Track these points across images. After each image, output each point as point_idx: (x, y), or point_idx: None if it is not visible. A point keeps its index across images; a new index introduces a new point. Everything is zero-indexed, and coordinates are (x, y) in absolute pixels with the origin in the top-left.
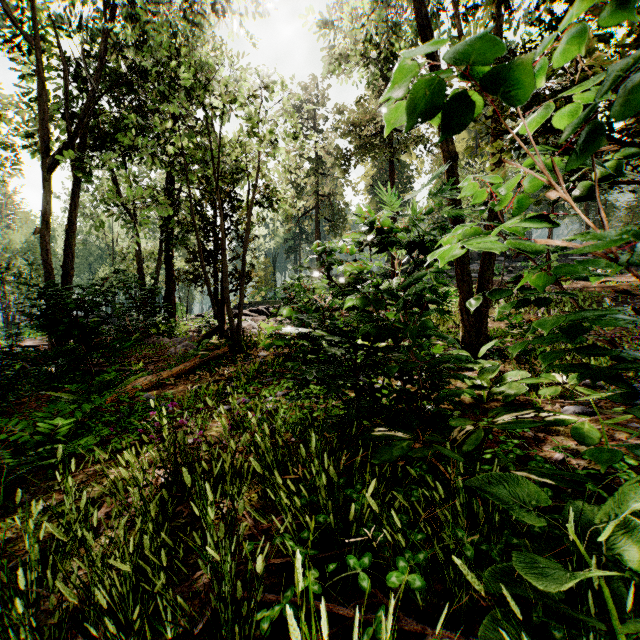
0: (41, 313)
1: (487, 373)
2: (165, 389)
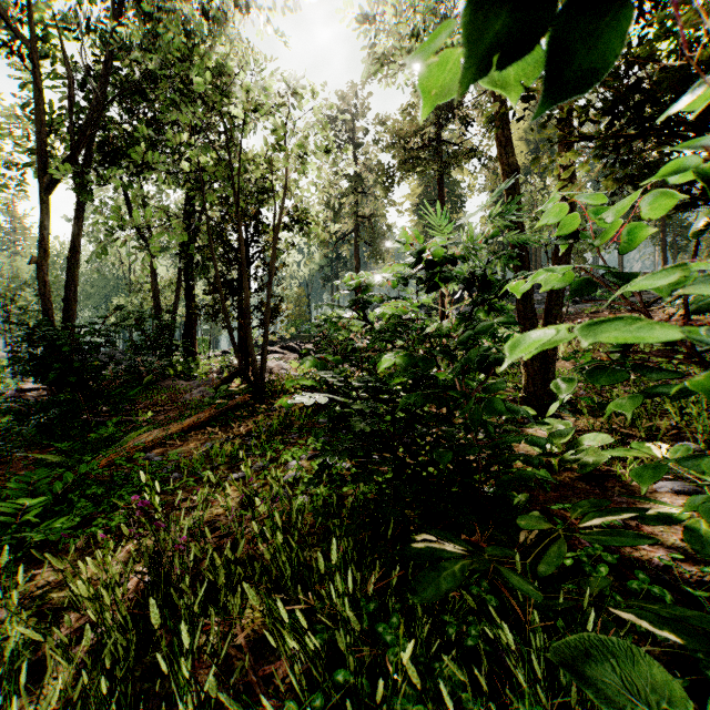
0: (31, 356)
1: (559, 437)
2: (173, 446)
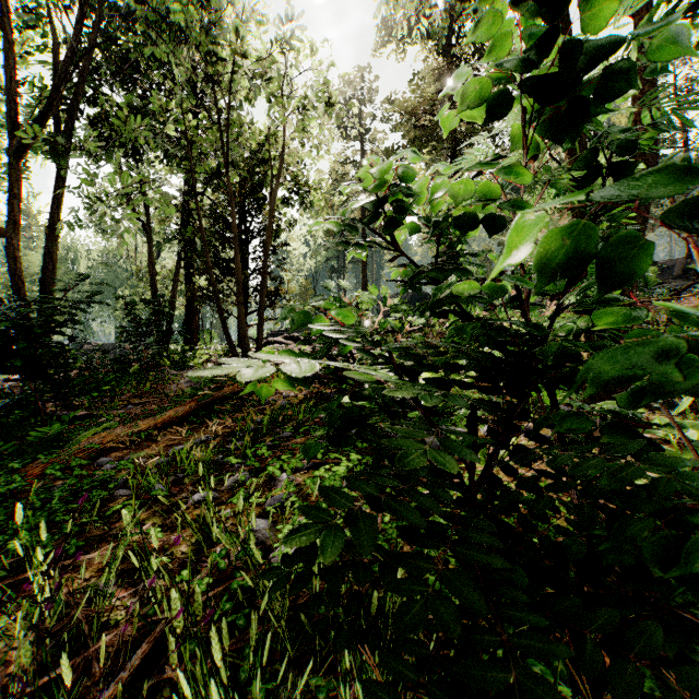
0: None
1: None
2: (139, 448)
